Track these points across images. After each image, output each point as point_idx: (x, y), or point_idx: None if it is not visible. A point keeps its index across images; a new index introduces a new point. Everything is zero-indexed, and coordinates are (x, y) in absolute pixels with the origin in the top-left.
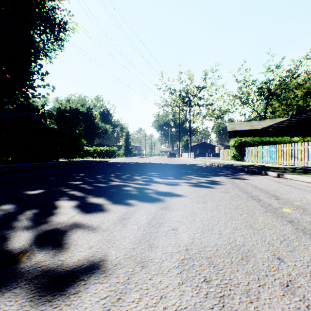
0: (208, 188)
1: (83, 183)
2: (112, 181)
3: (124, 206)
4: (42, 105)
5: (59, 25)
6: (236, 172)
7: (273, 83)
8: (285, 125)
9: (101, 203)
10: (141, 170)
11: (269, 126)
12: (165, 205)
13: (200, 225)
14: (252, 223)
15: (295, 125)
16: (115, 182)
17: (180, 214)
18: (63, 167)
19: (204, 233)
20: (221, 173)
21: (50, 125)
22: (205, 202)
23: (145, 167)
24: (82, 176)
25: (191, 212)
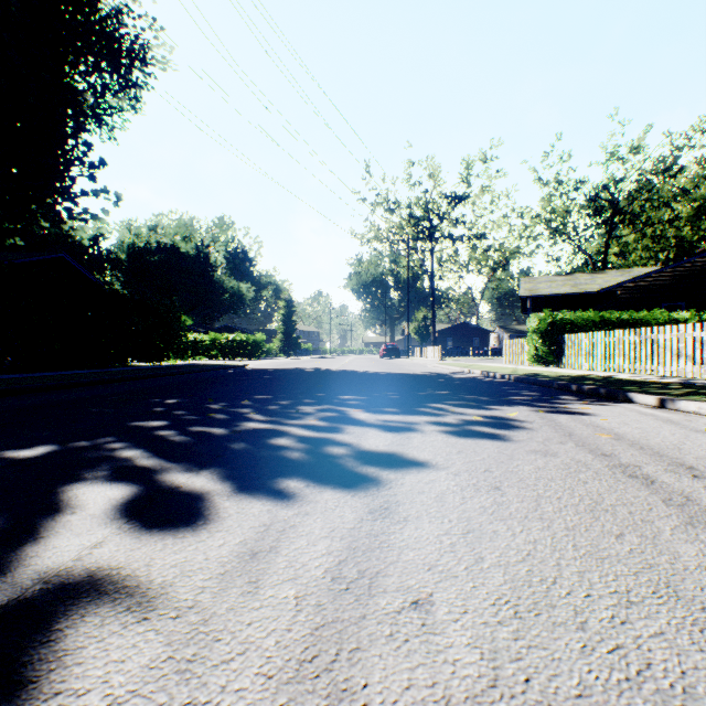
0: (495, 440)
1: (167, 425)
2: (242, 419)
3: (262, 502)
4: (94, 239)
5: (130, 52)
6: (552, 395)
7: (623, 187)
8: (653, 283)
9: (199, 493)
10: (318, 389)
11: (618, 284)
12: (383, 498)
13: (503, 583)
14: (670, 573)
15: (676, 283)
16: (251, 422)
17: (430, 533)
18: (133, 382)
19: (526, 627)
20: (516, 396)
21: (113, 283)
22: (498, 489)
23: (328, 381)
24: (170, 406)
25: (463, 525)
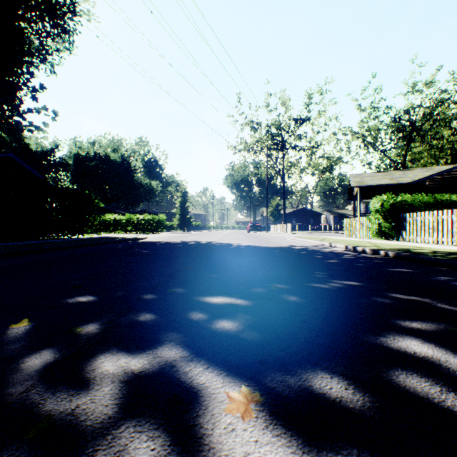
0: None
1: None
2: None
3: None
4: (51, 150)
5: (62, 5)
6: None
7: (418, 111)
8: (454, 176)
9: None
10: (183, 274)
11: (427, 177)
12: None
13: None
14: None
15: None
16: None
17: None
18: None
19: None
20: None
21: (64, 181)
22: None
23: (201, 259)
24: None
25: None
